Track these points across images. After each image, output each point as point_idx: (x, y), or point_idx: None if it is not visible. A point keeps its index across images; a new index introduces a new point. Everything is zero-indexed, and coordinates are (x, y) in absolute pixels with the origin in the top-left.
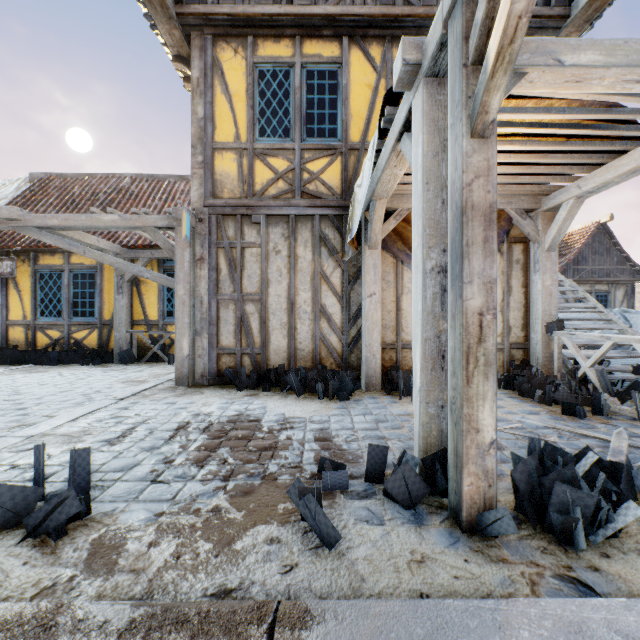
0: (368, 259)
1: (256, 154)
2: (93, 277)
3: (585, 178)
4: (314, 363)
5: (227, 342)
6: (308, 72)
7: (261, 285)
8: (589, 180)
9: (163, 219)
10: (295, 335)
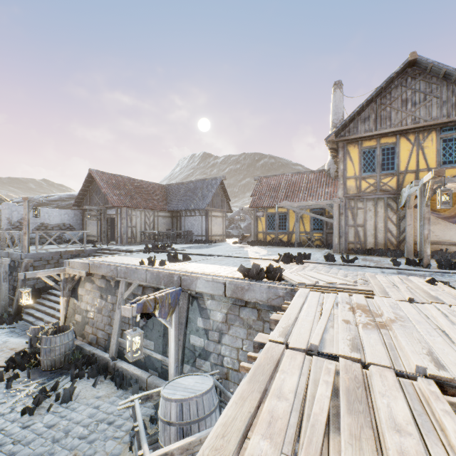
0: (407, 213)
1: (362, 179)
2: (285, 216)
3: None
4: (384, 248)
5: (351, 240)
6: (382, 149)
7: (363, 221)
8: None
9: (329, 202)
10: (377, 238)
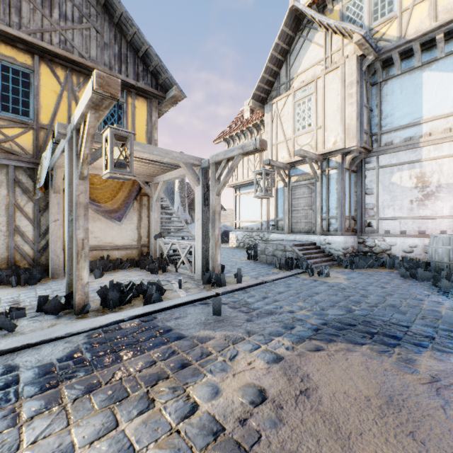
0: (54, 199)
1: None
2: None
3: (165, 175)
4: (9, 265)
5: None
6: (4, 66)
7: None
8: (166, 176)
9: None
10: None
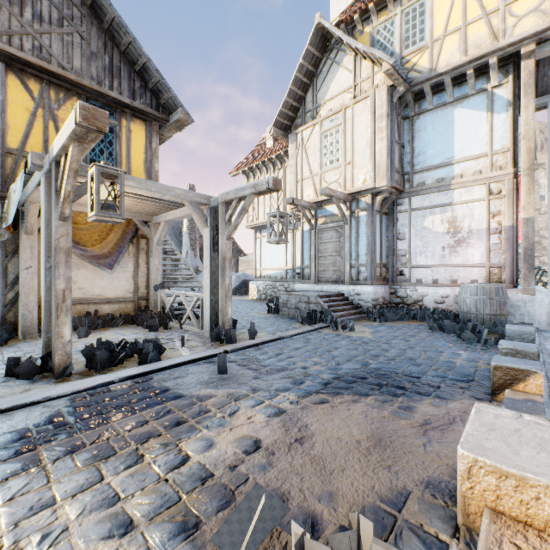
0: (25, 241)
1: None
2: None
3: (167, 214)
4: None
5: None
6: None
7: None
8: (168, 215)
9: None
10: None
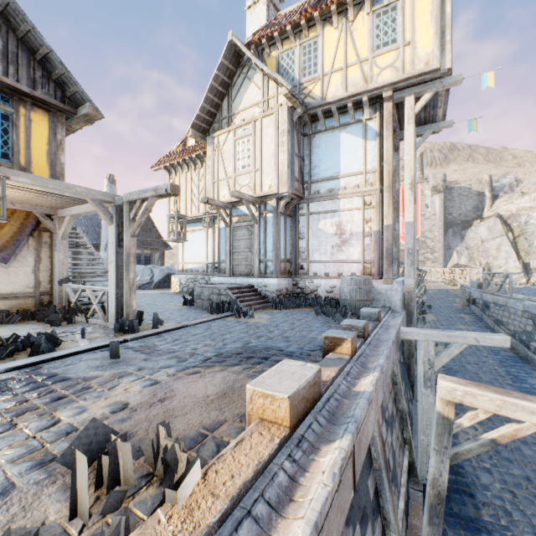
0: None
1: None
2: None
3: (73, 208)
4: None
5: None
6: None
7: None
8: (74, 210)
9: None
10: None
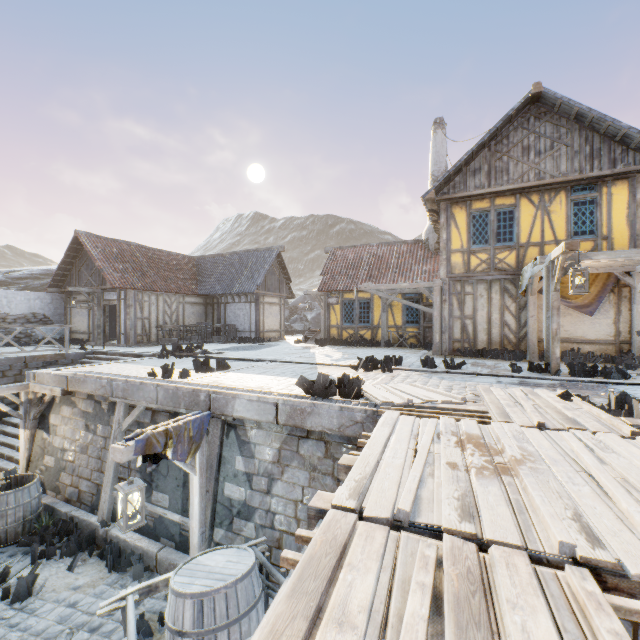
0: (530, 300)
1: (471, 253)
2: (368, 304)
3: None
4: (500, 347)
5: (456, 337)
6: (497, 213)
7: (473, 311)
8: None
9: (427, 284)
10: (490, 334)
